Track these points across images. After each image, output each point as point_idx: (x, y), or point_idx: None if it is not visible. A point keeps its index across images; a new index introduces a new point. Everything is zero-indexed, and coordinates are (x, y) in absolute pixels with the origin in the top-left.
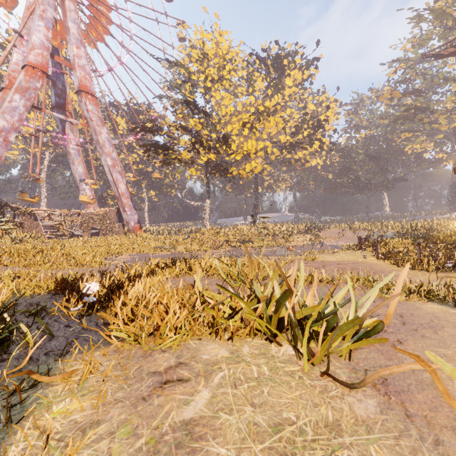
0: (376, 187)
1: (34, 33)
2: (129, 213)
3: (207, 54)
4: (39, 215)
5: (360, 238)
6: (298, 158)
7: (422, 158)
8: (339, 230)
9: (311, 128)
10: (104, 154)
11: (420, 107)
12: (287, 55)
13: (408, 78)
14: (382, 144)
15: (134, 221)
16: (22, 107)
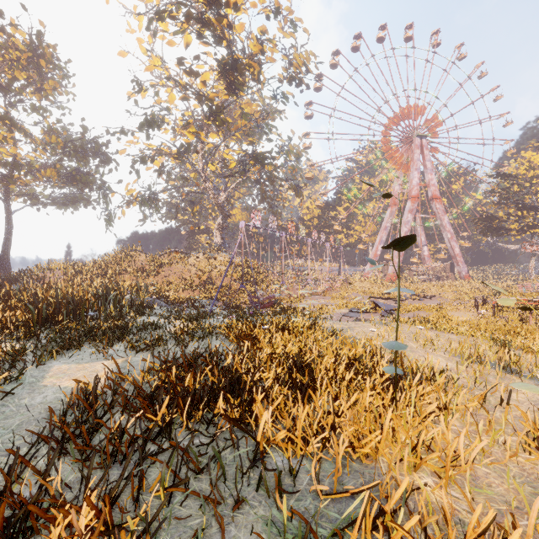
0: None
1: (413, 180)
2: (461, 266)
3: (533, 166)
4: (414, 270)
5: None
6: None
7: None
8: None
9: None
10: (445, 231)
11: None
12: None
13: None
14: None
15: (464, 271)
16: (411, 219)
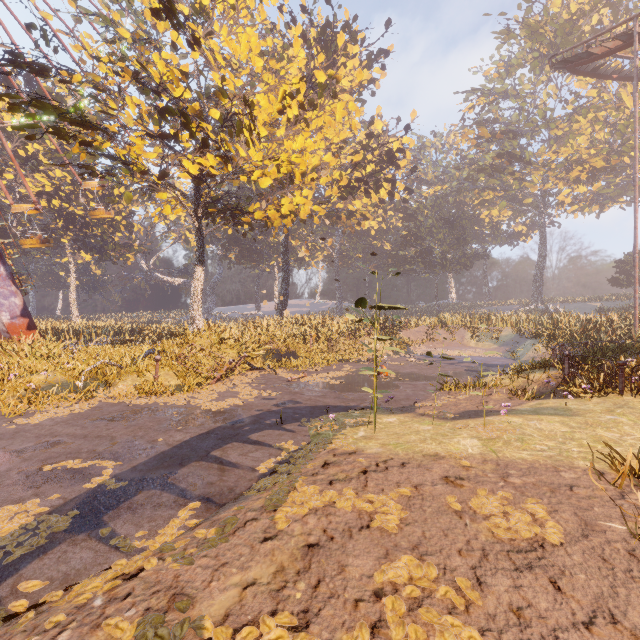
0: (450, 265)
1: None
2: None
3: None
4: None
5: (622, 364)
6: (352, 212)
7: (499, 230)
8: (426, 328)
9: (379, 161)
10: None
11: (515, 155)
12: (344, 28)
13: (487, 120)
14: (452, 207)
15: (10, 311)
16: None
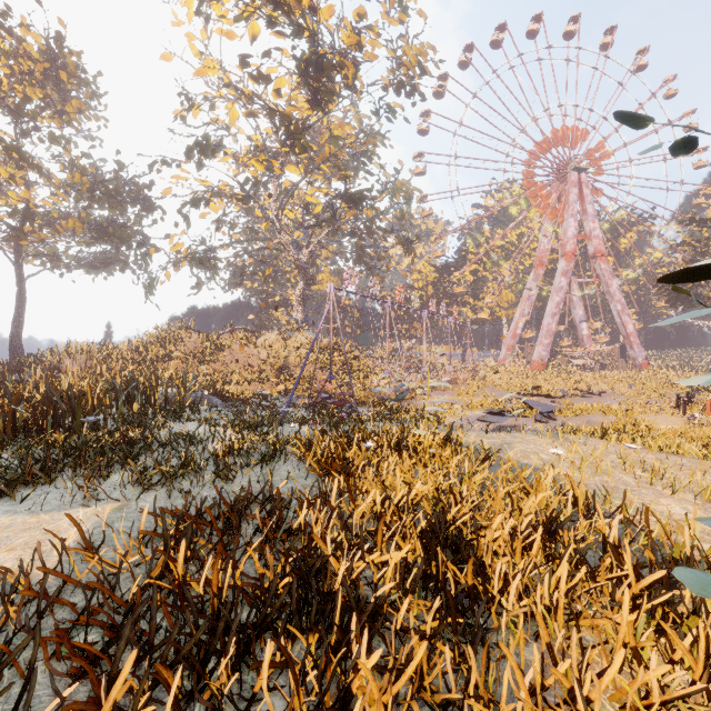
0: None
1: (568, 230)
2: (636, 350)
3: None
4: (569, 355)
5: None
6: None
7: None
8: None
9: None
10: (614, 301)
11: None
12: None
13: None
14: None
15: (641, 357)
16: (565, 285)
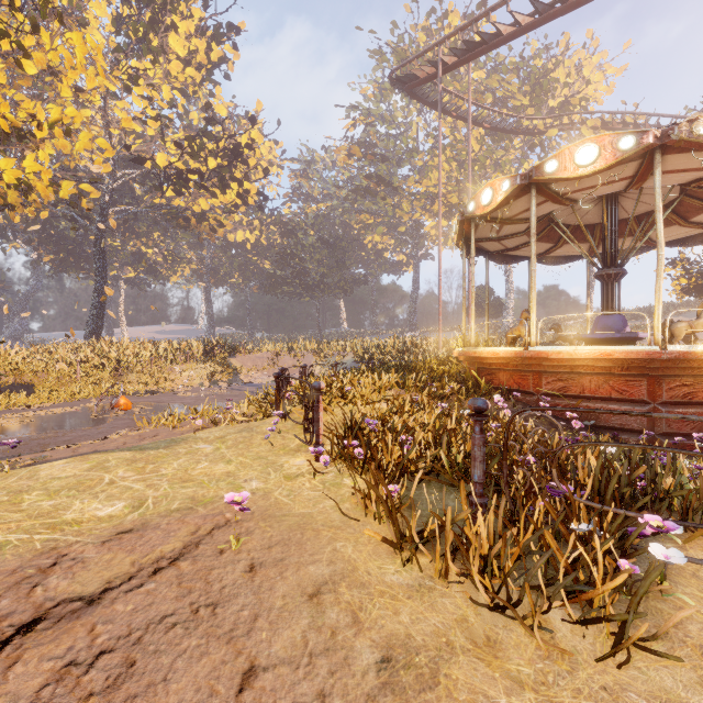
0: (331, 289)
1: None
2: None
3: None
4: None
5: (276, 376)
6: (204, 214)
7: (383, 257)
8: (271, 354)
9: (223, 154)
10: None
11: (384, 179)
12: None
13: (369, 142)
14: (338, 229)
15: None
16: None
